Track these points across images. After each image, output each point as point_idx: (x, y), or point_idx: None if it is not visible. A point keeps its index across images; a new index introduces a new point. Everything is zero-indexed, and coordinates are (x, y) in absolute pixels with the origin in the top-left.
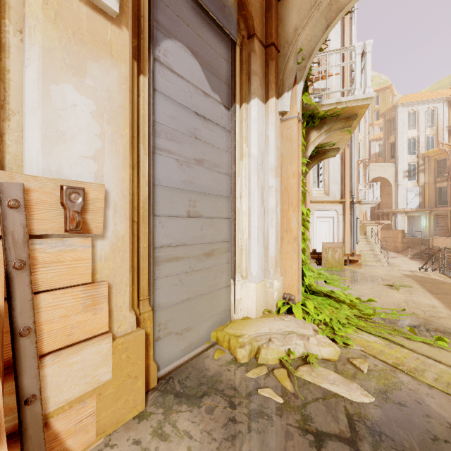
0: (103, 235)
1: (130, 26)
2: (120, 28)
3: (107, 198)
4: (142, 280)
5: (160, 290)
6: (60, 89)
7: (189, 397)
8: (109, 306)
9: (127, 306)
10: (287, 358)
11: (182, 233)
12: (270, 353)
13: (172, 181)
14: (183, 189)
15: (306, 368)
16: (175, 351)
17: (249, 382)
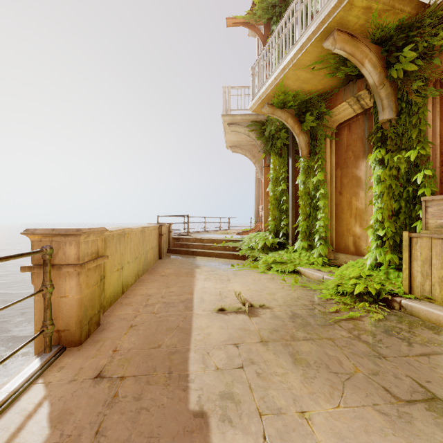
0: None
1: None
2: None
3: None
4: None
5: None
6: None
7: None
8: None
9: None
10: None
11: None
12: None
13: None
14: None
15: None
16: None
17: None
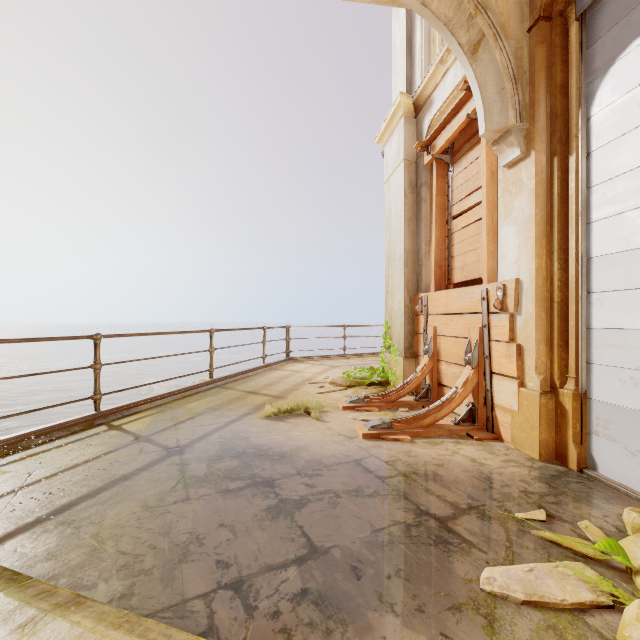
0: (520, 313)
1: (539, 142)
2: (529, 157)
3: (522, 287)
4: (569, 358)
5: (598, 378)
6: (503, 231)
7: (550, 479)
8: (523, 363)
9: (534, 369)
10: (617, 559)
11: (636, 312)
12: (625, 538)
13: (617, 244)
14: (638, 249)
15: (591, 576)
16: (623, 471)
17: (568, 517)
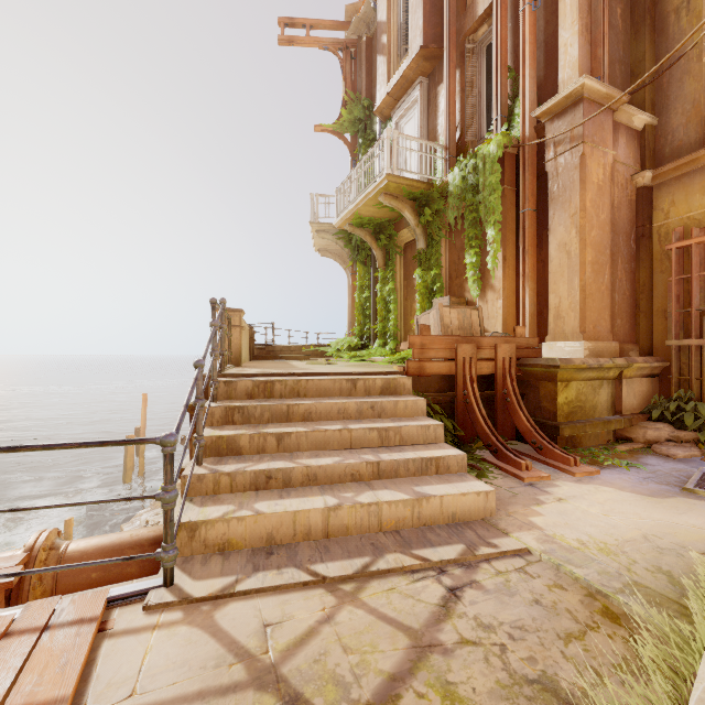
0: None
1: None
2: None
3: None
4: None
5: None
6: None
7: None
8: None
9: None
10: None
11: None
12: None
13: None
14: None
15: None
16: None
17: None
